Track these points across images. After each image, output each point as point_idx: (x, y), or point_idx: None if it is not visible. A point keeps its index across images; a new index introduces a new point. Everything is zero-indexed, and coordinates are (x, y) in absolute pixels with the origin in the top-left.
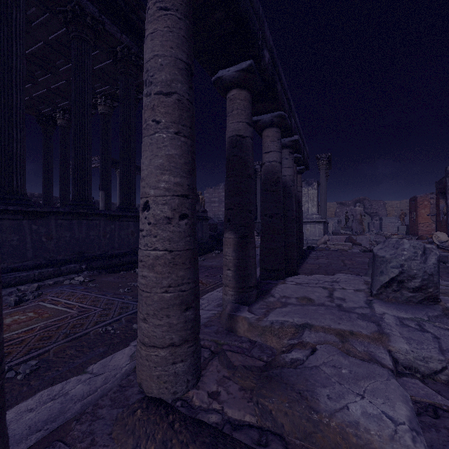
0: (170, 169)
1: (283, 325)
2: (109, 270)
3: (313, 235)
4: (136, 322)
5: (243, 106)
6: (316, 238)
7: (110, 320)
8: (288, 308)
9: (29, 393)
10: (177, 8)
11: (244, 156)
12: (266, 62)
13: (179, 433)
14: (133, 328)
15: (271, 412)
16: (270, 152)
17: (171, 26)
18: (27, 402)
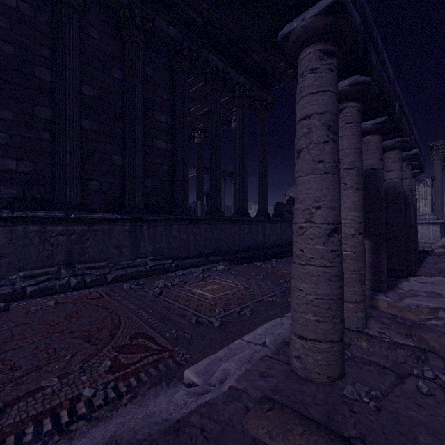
0: (354, 209)
1: (418, 306)
2: (236, 262)
3: (425, 237)
4: (287, 298)
5: (376, 147)
6: (430, 241)
7: (269, 294)
8: (419, 297)
9: (259, 322)
10: (356, 121)
11: (377, 183)
12: (396, 111)
13: (374, 338)
14: (289, 301)
15: (426, 339)
16: (391, 171)
17: (353, 132)
18: (269, 323)
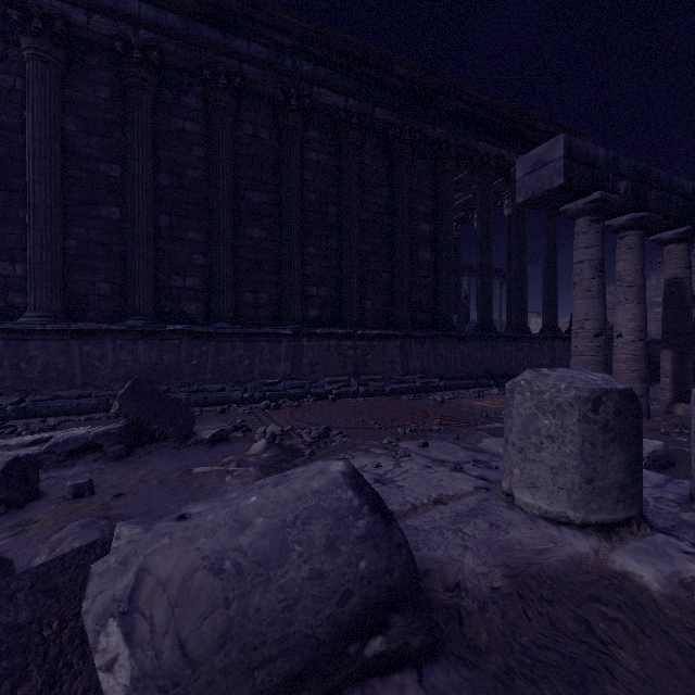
0: (634, 319)
1: None
2: None
3: None
4: None
5: (680, 256)
6: None
7: None
8: None
9: None
10: (637, 246)
11: (681, 293)
12: None
13: (645, 419)
14: None
15: None
16: None
17: (634, 256)
18: None
